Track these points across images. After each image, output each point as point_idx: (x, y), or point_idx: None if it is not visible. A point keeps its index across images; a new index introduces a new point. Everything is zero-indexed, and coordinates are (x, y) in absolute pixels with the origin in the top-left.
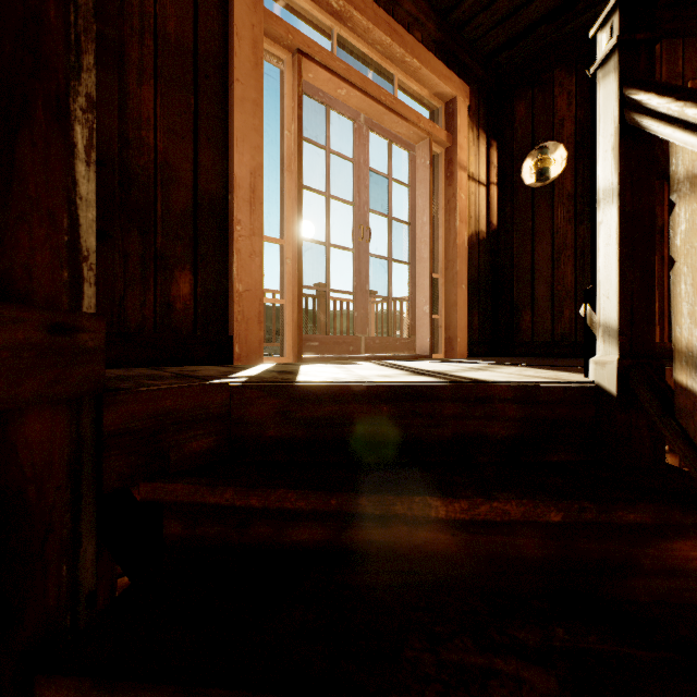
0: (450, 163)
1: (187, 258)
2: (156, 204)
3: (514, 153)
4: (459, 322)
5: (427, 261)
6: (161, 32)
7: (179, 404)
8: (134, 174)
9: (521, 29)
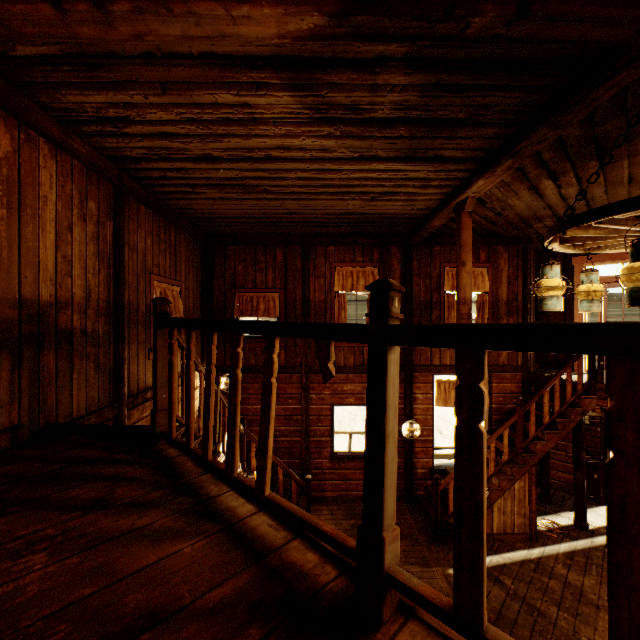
0: None
1: None
2: None
3: None
4: None
5: None
6: None
7: (538, 376)
8: None
9: None
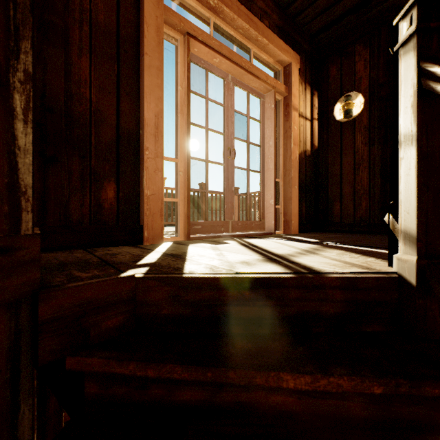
0: (287, 106)
1: (112, 173)
2: (91, 137)
3: (329, 99)
4: (293, 210)
5: (272, 171)
6: (94, 21)
7: (97, 294)
8: (76, 118)
9: (334, 18)
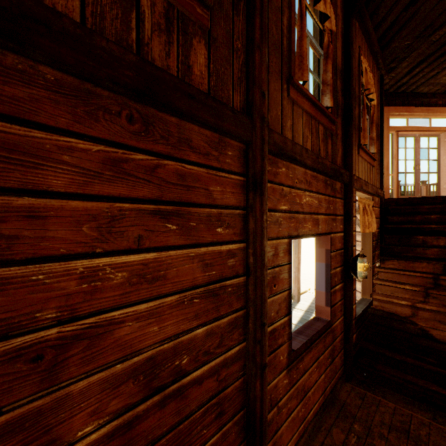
0: None
1: None
2: None
3: None
4: None
5: (444, 171)
6: None
7: (390, 200)
8: None
9: None
